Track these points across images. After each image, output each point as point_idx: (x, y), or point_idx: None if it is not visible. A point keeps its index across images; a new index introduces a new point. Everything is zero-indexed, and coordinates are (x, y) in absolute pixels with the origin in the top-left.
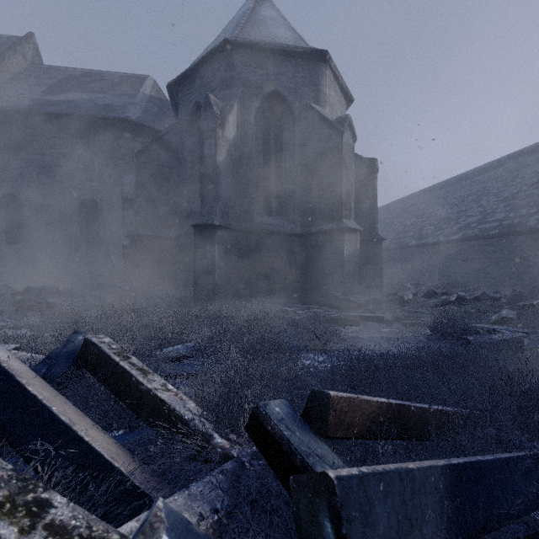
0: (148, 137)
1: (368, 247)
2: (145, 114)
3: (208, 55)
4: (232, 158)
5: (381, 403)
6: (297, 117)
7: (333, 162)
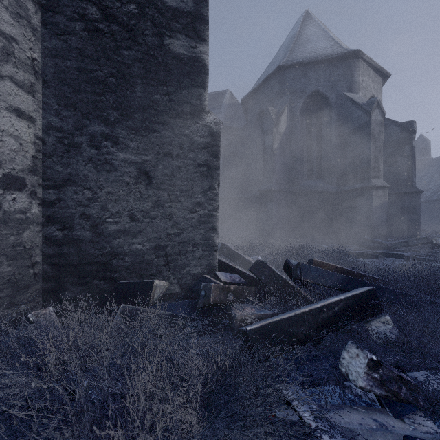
0: (228, 133)
1: (405, 199)
2: (226, 118)
3: (267, 77)
4: (284, 144)
5: (338, 267)
6: (333, 105)
7: (363, 135)
